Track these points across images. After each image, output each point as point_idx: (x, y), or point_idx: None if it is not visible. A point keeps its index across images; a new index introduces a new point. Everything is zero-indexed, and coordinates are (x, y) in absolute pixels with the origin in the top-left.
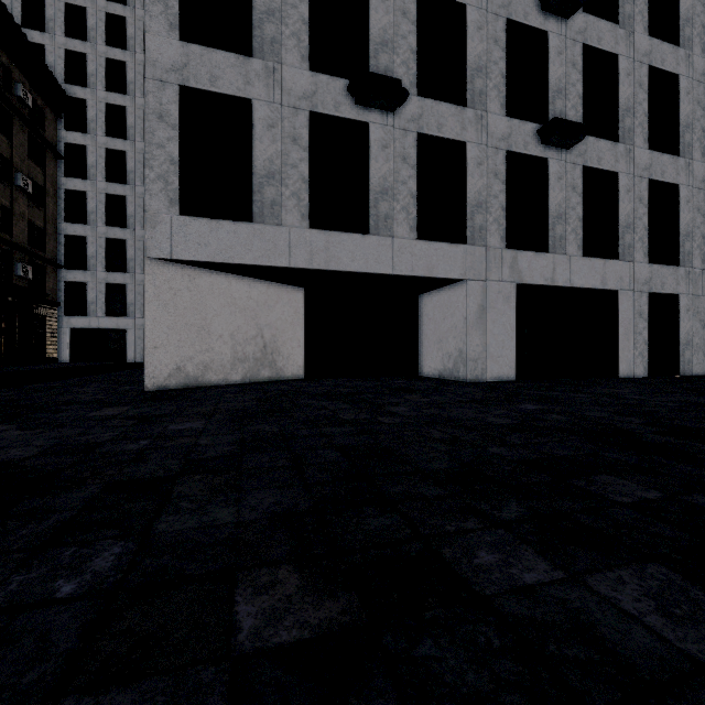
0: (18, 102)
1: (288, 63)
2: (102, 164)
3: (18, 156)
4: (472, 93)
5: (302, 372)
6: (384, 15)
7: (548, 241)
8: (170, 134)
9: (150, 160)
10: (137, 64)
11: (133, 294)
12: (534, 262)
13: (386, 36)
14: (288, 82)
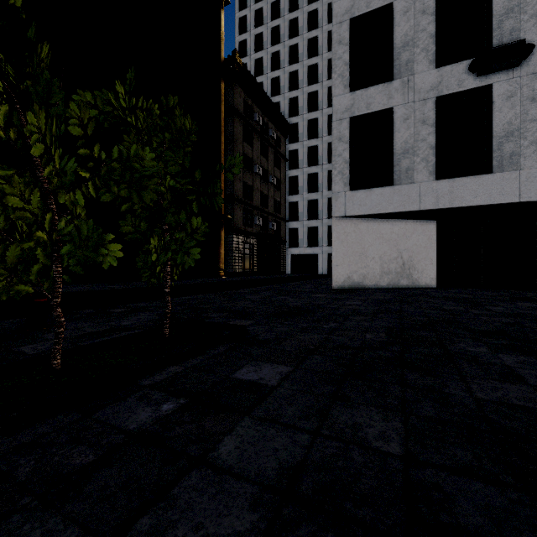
0: (270, 139)
1: (418, 72)
2: (306, 157)
3: (270, 167)
4: None
5: (434, 283)
6: None
7: None
8: (344, 147)
9: (334, 164)
10: (323, 89)
11: (321, 232)
12: None
13: (510, 4)
14: (418, 84)
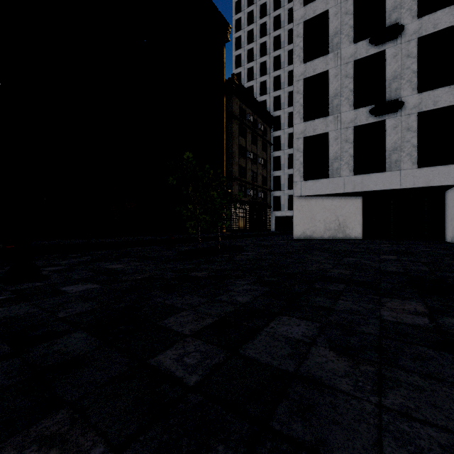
0: (259, 131)
1: (343, 111)
2: (286, 141)
3: (259, 151)
4: None
5: (360, 236)
6: (395, 64)
7: None
8: (300, 155)
9: (294, 165)
10: None
11: None
12: None
13: (395, 74)
14: (343, 119)
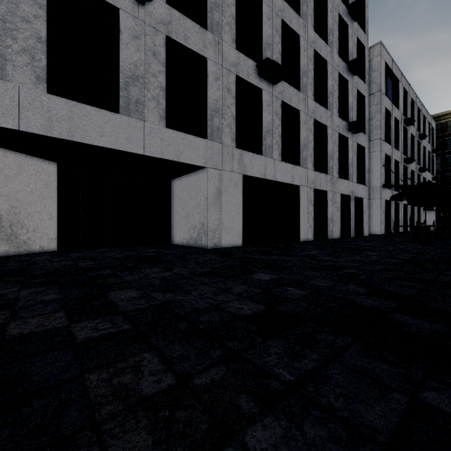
0: None
1: None
2: None
3: None
4: (211, 21)
5: (54, 244)
6: None
7: (262, 147)
8: None
9: None
10: None
11: None
12: (254, 161)
13: None
14: None
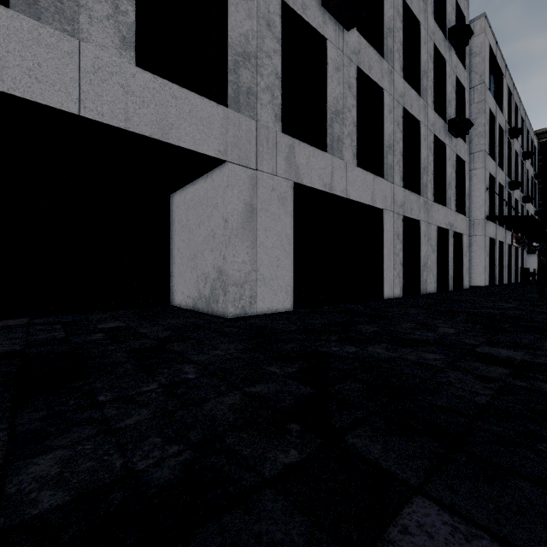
0: None
1: None
2: None
3: None
4: None
5: None
6: None
7: (326, 139)
8: None
9: None
10: None
11: None
12: (313, 160)
13: None
14: None
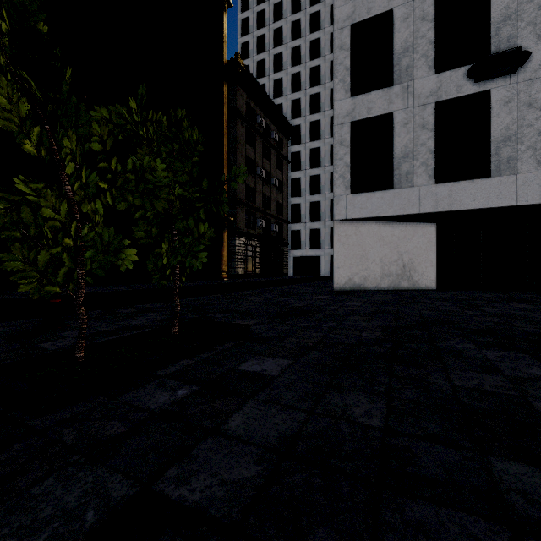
0: (272, 141)
1: (418, 77)
2: (308, 159)
3: (272, 169)
4: None
5: (434, 285)
6: None
7: None
8: (345, 151)
9: (336, 168)
10: (326, 90)
11: (324, 234)
12: None
13: (508, 12)
14: (418, 90)
